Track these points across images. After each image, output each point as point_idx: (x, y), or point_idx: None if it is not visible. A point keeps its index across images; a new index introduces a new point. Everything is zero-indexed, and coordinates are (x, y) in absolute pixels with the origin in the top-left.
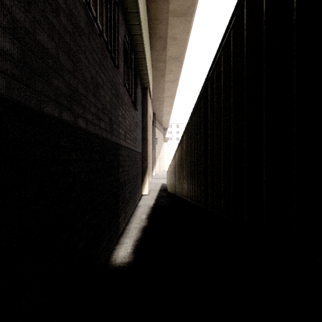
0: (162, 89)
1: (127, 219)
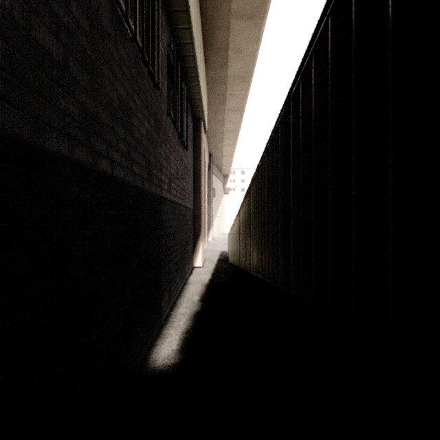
0: (222, 121)
1: (172, 302)
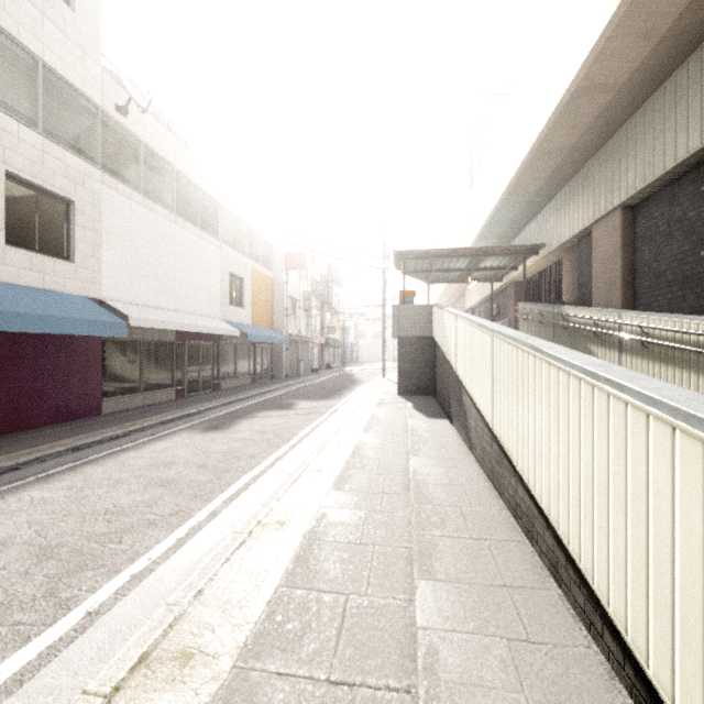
0: None
1: None
